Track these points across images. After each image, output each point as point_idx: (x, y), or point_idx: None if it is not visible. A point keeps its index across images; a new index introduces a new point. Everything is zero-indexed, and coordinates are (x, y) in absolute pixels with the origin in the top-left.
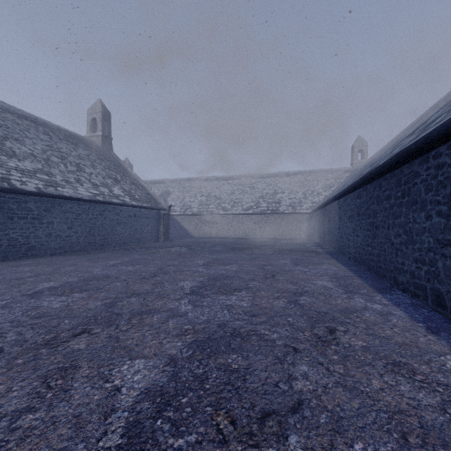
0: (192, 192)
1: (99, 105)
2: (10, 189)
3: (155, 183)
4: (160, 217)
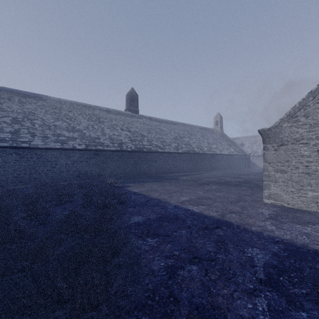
0: (257, 144)
1: (218, 115)
2: (216, 154)
3: (234, 139)
4: (246, 158)
